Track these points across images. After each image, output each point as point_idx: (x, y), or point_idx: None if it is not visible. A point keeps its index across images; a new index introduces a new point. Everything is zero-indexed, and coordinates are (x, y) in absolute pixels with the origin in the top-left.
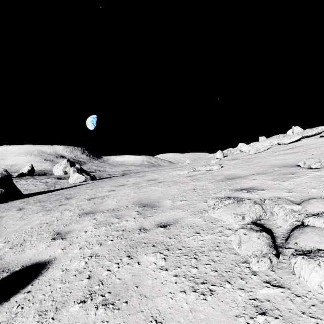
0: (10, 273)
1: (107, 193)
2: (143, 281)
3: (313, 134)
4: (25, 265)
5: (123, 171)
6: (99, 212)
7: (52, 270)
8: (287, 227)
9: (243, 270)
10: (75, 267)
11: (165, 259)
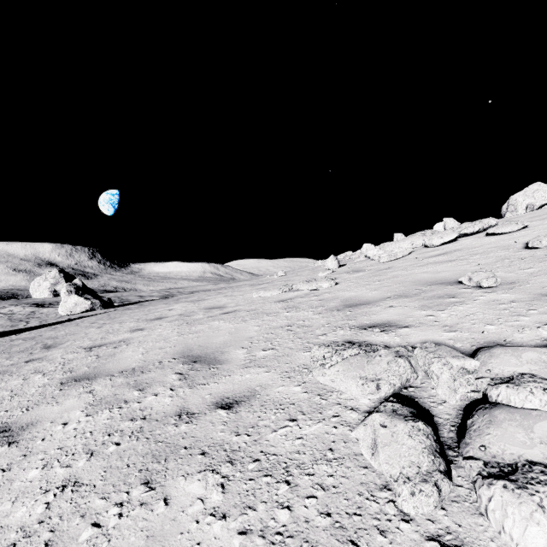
0: None
1: (127, 335)
2: None
3: (475, 231)
4: None
5: (166, 291)
6: (103, 376)
7: None
8: (457, 403)
9: (382, 508)
10: (19, 520)
11: (224, 489)
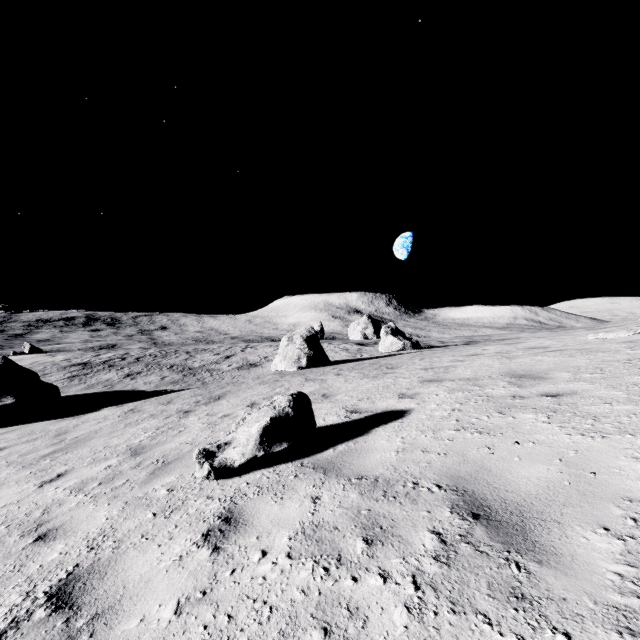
0: (374, 413)
1: (450, 363)
2: (519, 426)
3: None
4: (385, 410)
5: (468, 338)
6: (447, 380)
7: (414, 414)
8: None
9: None
10: (438, 415)
11: (549, 418)
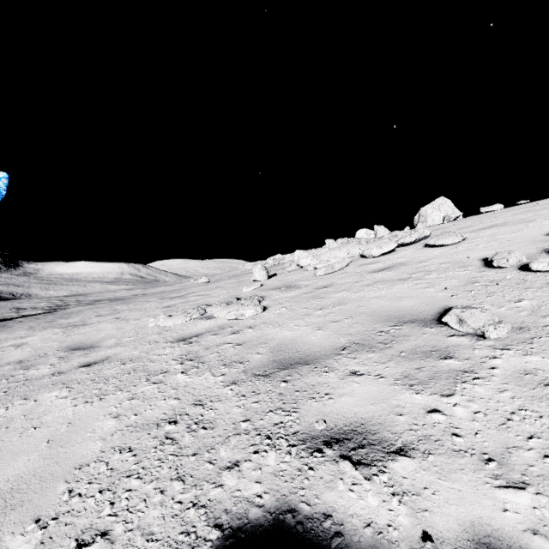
0: None
1: None
2: None
3: (412, 241)
4: None
5: (61, 300)
6: None
7: None
8: None
9: None
10: None
11: None
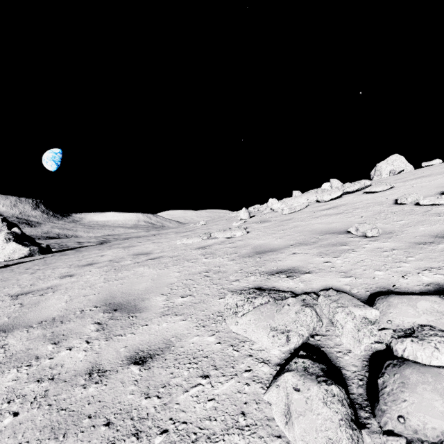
0: None
1: (56, 281)
2: None
3: (355, 190)
4: None
5: (103, 237)
6: (21, 328)
7: None
8: (362, 353)
9: None
10: None
11: None
